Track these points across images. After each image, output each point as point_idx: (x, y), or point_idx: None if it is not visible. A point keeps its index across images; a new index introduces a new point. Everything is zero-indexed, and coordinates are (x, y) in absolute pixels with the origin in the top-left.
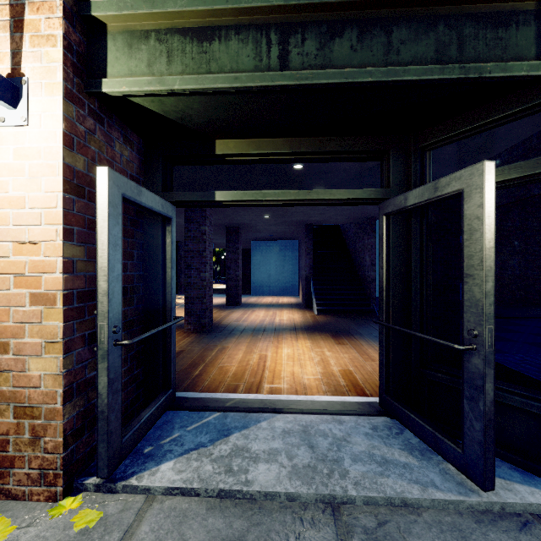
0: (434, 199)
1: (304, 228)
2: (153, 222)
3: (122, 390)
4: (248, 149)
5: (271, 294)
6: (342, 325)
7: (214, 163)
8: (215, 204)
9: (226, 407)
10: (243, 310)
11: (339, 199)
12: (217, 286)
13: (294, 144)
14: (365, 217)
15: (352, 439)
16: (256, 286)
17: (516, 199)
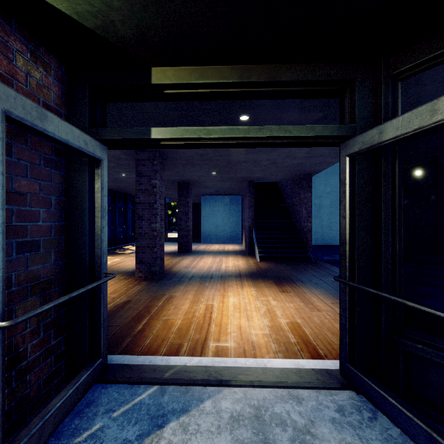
0: (431, 125)
1: (247, 184)
2: (78, 164)
3: (4, 388)
4: (189, 78)
5: (218, 242)
6: (283, 272)
7: (152, 99)
8: (152, 143)
9: (165, 380)
10: (193, 257)
11: (295, 138)
12: (172, 235)
13: (244, 73)
14: (302, 174)
15: (318, 430)
16: (205, 236)
17: (433, 159)
